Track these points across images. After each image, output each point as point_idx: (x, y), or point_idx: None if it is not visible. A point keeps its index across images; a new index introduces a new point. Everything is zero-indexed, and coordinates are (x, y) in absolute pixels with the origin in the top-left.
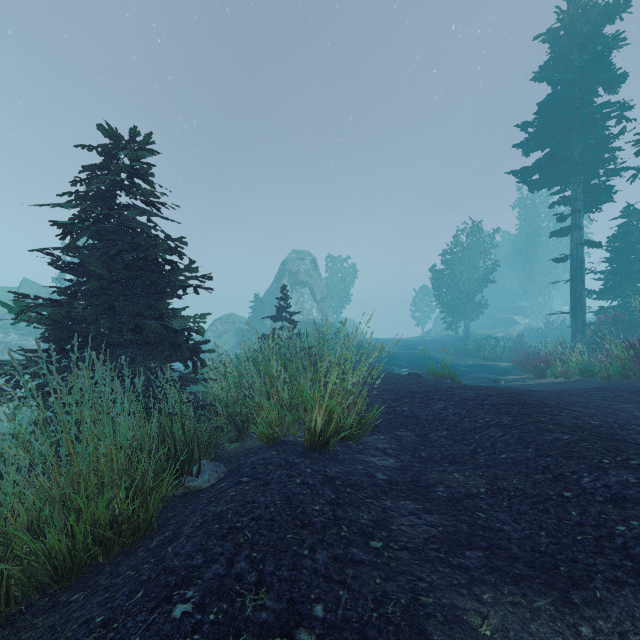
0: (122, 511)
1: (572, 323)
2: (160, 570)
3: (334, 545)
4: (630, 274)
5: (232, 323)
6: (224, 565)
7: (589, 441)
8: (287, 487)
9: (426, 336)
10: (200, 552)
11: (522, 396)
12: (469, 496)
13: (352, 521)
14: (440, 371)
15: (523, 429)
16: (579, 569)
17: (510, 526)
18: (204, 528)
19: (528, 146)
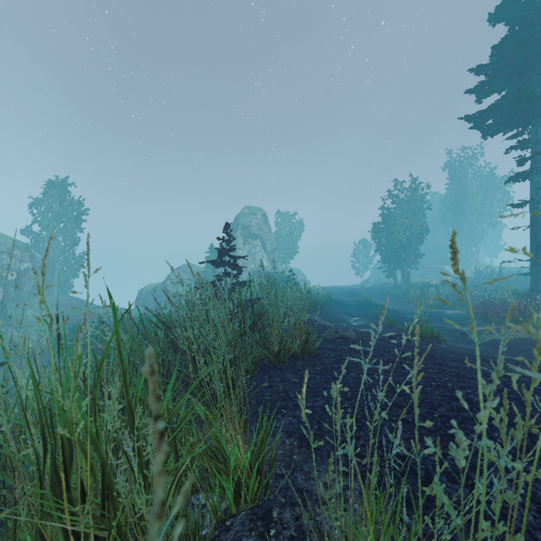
0: None
1: (533, 271)
2: None
3: None
4: None
5: (190, 272)
6: None
7: None
8: None
9: (365, 284)
10: None
11: None
12: None
13: None
14: (420, 328)
15: None
16: None
17: None
18: None
19: (482, 91)
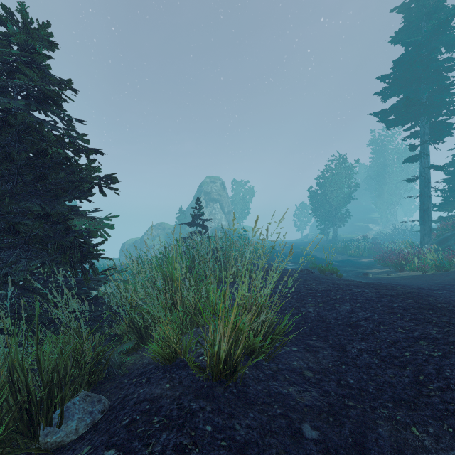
0: None
1: (421, 229)
2: None
3: None
4: None
5: (163, 229)
6: None
7: None
8: None
9: (304, 239)
10: None
11: (425, 297)
12: None
13: None
14: (325, 267)
15: None
16: None
17: None
18: None
19: (386, 94)
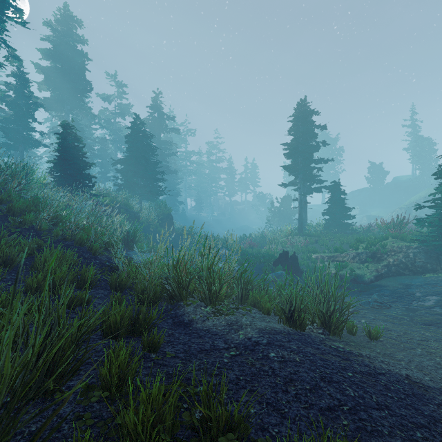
0: None
1: None
2: None
3: None
4: None
5: None
6: None
7: None
8: None
9: None
10: None
11: None
12: None
13: None
14: None
15: None
16: None
17: None
18: None
19: None
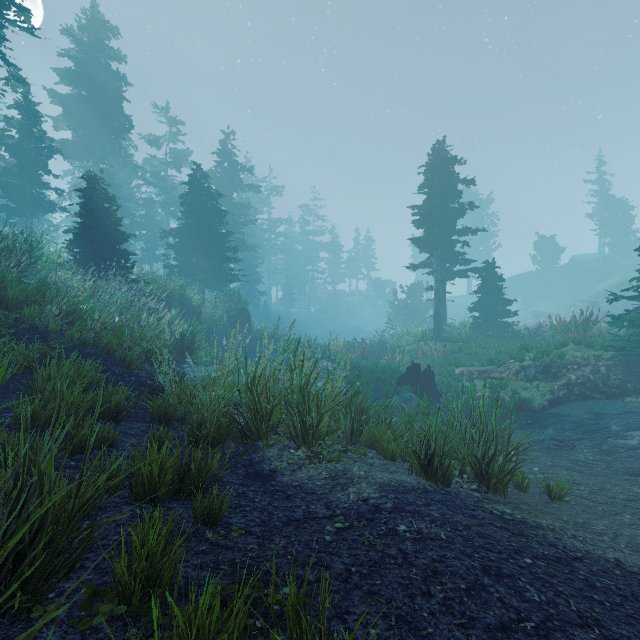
0: None
1: None
2: None
3: None
4: None
5: None
6: None
7: None
8: None
9: None
10: None
11: None
12: None
13: None
14: None
15: None
16: None
17: None
18: None
19: None
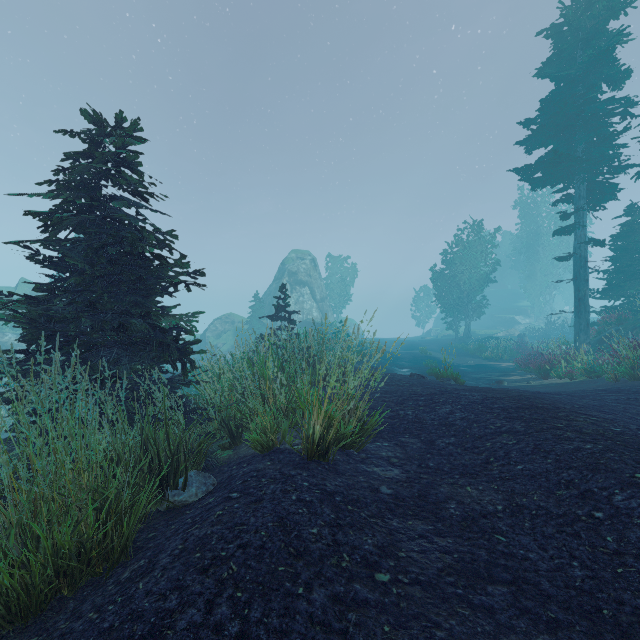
0: (91, 536)
1: (575, 323)
2: (126, 614)
3: (334, 580)
4: (634, 273)
5: (231, 323)
6: (202, 610)
7: (615, 451)
8: (281, 505)
9: (426, 336)
10: (175, 590)
11: (532, 399)
12: (485, 515)
13: (354, 547)
14: (443, 372)
15: (539, 436)
16: (626, 613)
17: (536, 553)
18: (183, 557)
19: (531, 143)
